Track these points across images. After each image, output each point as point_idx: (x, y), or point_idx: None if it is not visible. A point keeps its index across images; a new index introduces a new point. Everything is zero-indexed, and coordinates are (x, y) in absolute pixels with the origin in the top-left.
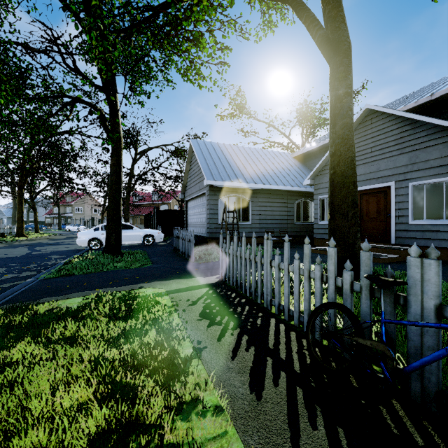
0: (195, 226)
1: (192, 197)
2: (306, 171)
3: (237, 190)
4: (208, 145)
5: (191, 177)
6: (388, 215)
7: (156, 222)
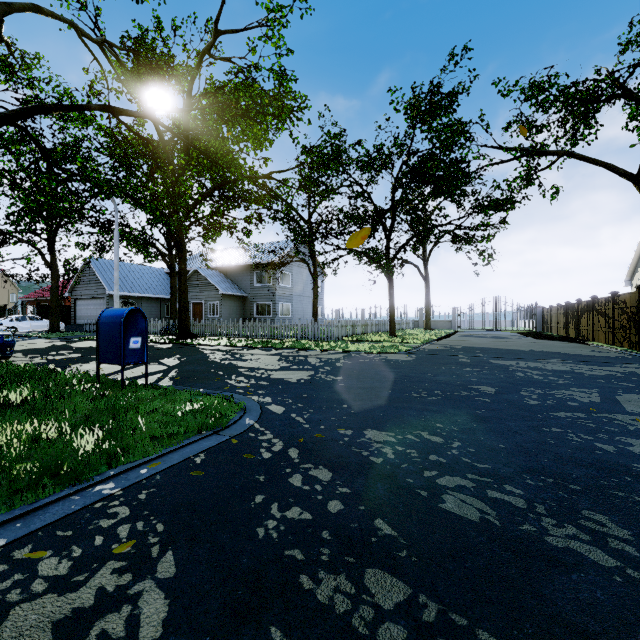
0: (90, 319)
1: (86, 298)
2: None
3: (128, 297)
4: (101, 262)
5: (84, 282)
6: (202, 313)
7: (37, 315)
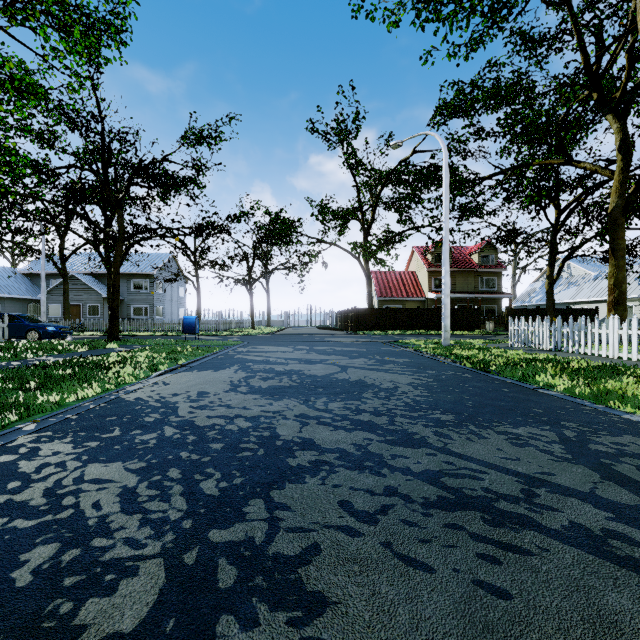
0: None
1: None
2: (33, 285)
3: None
4: None
5: None
6: (81, 314)
7: None
